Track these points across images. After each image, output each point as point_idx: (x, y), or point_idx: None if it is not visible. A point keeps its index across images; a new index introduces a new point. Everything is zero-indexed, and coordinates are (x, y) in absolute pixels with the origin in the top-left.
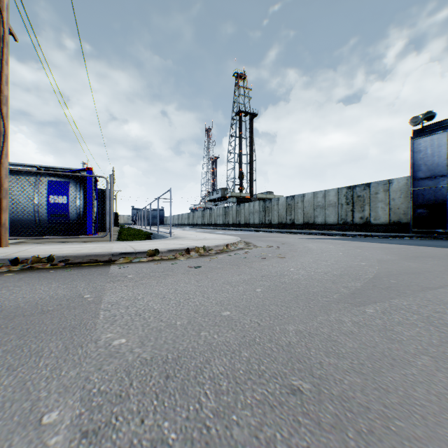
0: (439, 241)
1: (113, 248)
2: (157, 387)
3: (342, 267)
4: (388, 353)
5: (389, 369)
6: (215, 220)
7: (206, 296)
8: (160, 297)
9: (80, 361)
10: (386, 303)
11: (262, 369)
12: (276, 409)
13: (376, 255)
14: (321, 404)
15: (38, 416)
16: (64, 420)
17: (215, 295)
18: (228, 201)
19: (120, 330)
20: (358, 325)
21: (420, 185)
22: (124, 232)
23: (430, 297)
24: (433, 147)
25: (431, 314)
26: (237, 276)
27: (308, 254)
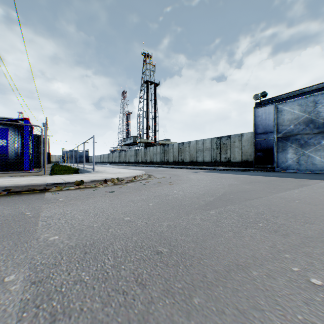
0: (269, 172)
1: (47, 180)
2: (79, 258)
3: (206, 189)
4: (213, 232)
5: (211, 239)
6: (129, 159)
7: (116, 209)
8: (83, 211)
9: (27, 250)
10: (223, 208)
11: (143, 245)
12: (146, 261)
13: (229, 182)
14: (170, 257)
15: (2, 278)
16: (19, 278)
17: (121, 209)
18: (138, 146)
19: (54, 232)
20: (203, 220)
21: (259, 137)
22: (56, 168)
23: (247, 204)
24: (266, 114)
25: (244, 212)
26: (138, 196)
27: (188, 182)
